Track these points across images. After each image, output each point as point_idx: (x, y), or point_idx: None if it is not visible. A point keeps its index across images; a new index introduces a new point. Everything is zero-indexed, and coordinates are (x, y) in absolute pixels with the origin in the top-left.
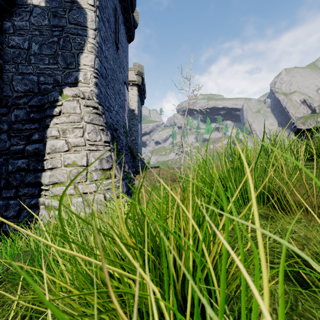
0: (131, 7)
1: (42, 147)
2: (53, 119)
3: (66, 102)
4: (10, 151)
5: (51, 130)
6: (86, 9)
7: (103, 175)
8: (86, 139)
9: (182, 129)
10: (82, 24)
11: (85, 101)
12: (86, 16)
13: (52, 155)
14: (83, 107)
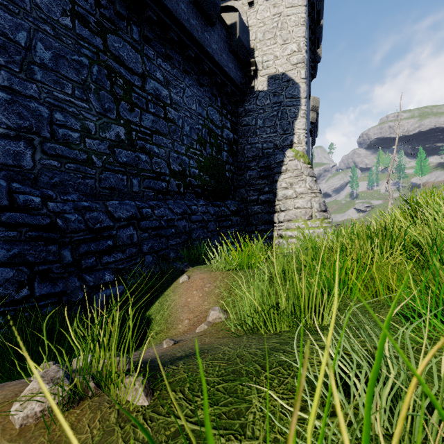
0: (317, 45)
1: (272, 196)
2: (281, 175)
3: (290, 162)
4: (247, 200)
5: (280, 183)
6: (299, 83)
7: (323, 215)
8: (307, 188)
9: (388, 173)
10: (296, 97)
11: (302, 159)
12: (299, 89)
13: (284, 201)
14: (301, 164)
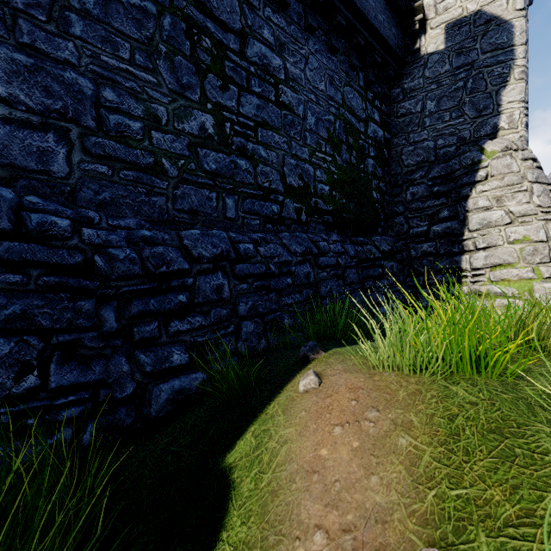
0: None
1: (456, 225)
2: (475, 187)
3: (494, 161)
4: (407, 235)
5: (475, 201)
6: (512, 20)
7: None
8: (535, 205)
9: None
10: (504, 46)
11: (520, 153)
12: (512, 30)
13: (484, 232)
14: (520, 162)
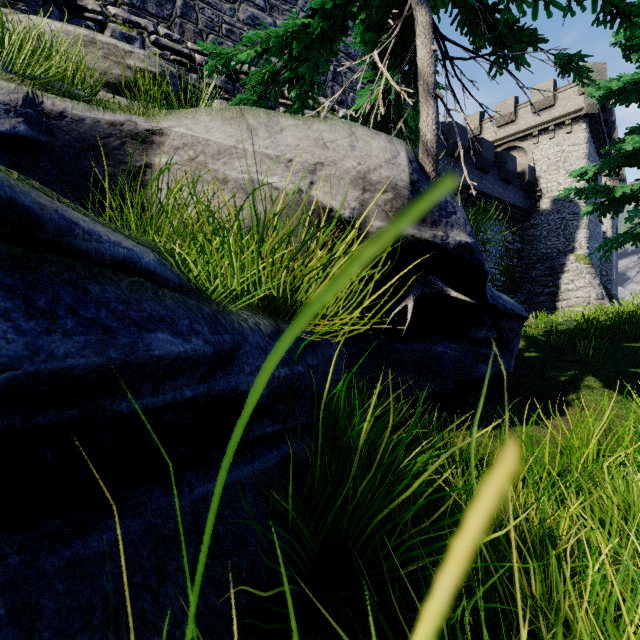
0: (608, 136)
1: (555, 290)
2: (563, 274)
3: (571, 264)
4: (533, 293)
5: (563, 280)
6: (581, 203)
7: (599, 302)
8: (586, 283)
9: None
10: (577, 213)
11: (582, 261)
12: (581, 207)
13: (566, 293)
14: (582, 265)
